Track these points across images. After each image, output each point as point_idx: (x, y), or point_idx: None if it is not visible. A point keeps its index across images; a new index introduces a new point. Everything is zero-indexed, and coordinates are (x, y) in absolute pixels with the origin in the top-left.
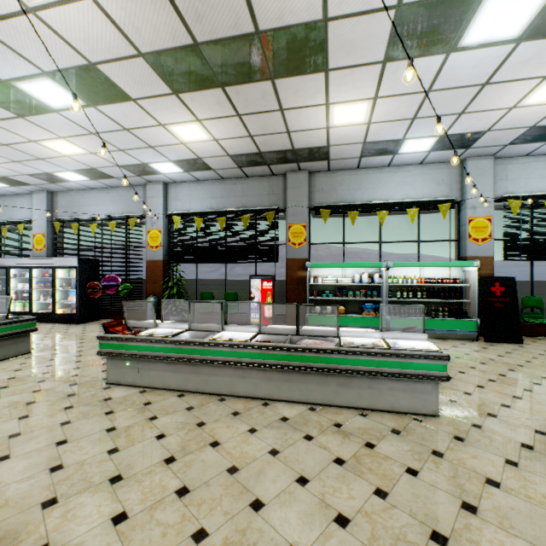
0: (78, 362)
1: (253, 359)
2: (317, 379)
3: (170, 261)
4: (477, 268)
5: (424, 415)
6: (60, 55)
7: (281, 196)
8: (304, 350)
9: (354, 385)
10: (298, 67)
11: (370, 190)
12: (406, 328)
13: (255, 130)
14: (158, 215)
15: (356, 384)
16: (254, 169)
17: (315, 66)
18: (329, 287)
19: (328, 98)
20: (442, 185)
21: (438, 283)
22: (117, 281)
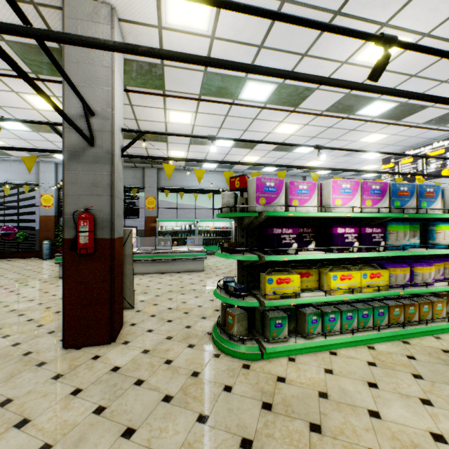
0: (24, 275)
1: (138, 258)
2: (164, 263)
3: (59, 216)
4: (234, 222)
5: (200, 271)
6: (37, 119)
7: (141, 180)
8: (159, 253)
9: (177, 264)
10: (155, 140)
11: (190, 182)
12: (197, 245)
13: (131, 151)
14: (50, 184)
15: (178, 264)
16: (125, 164)
17: (162, 141)
18: (169, 232)
19: (168, 148)
20: (223, 183)
21: (220, 229)
22: (14, 230)
